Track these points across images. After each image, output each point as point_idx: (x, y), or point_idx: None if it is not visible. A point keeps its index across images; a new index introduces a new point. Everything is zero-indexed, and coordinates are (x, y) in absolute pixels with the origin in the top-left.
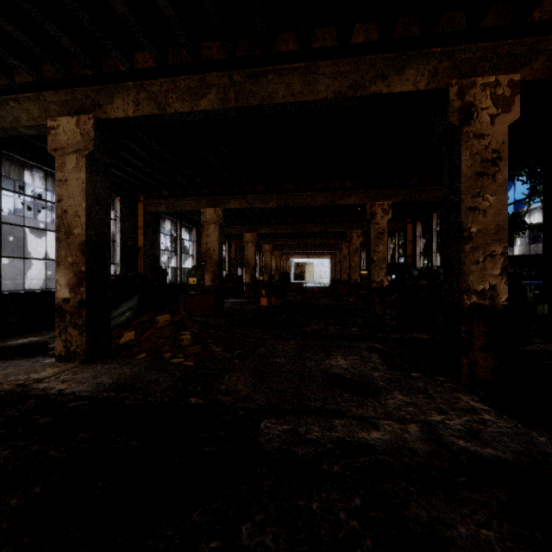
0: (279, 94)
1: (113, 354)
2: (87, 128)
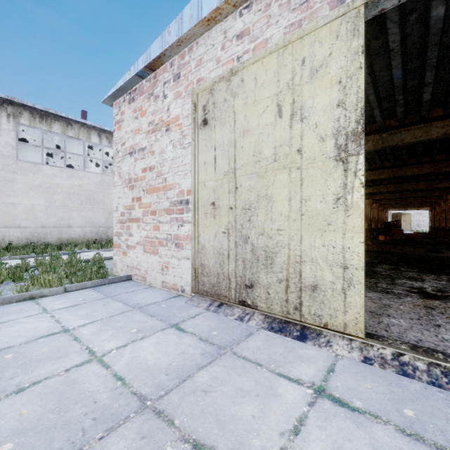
0: (409, 173)
1: None
2: None
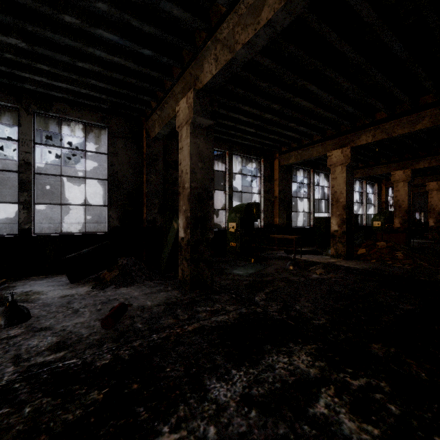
0: None
1: (355, 258)
2: (346, 153)
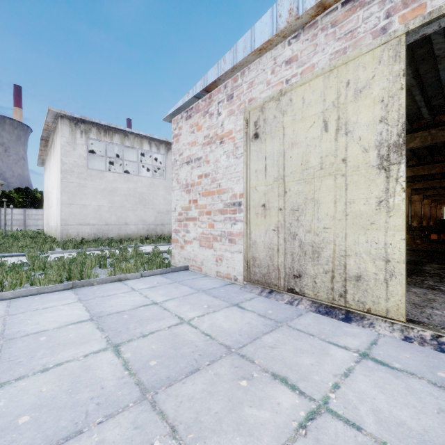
0: None
1: None
2: None
